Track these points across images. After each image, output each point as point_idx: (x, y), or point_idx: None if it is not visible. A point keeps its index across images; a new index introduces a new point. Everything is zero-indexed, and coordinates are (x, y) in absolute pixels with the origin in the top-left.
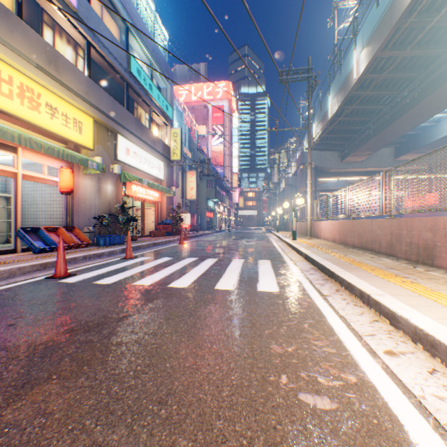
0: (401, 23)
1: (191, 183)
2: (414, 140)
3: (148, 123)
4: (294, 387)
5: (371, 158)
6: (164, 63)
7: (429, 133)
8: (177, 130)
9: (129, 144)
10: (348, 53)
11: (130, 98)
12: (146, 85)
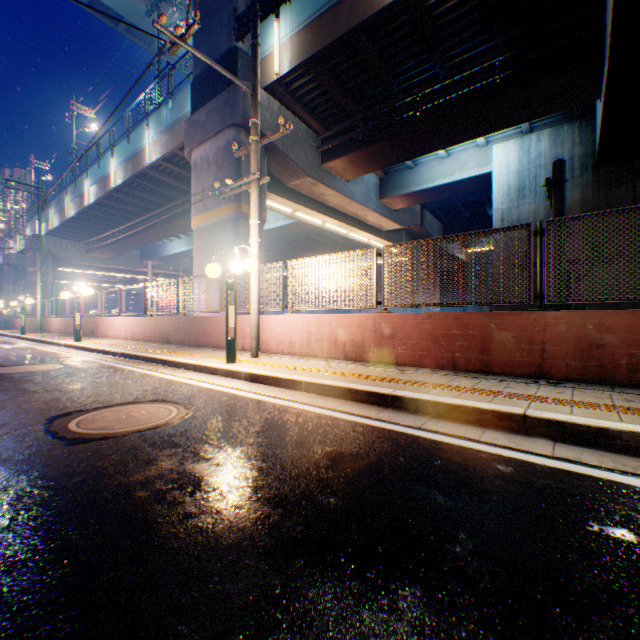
0: (113, 194)
1: None
2: (154, 251)
3: None
4: (27, 350)
5: (121, 257)
6: None
7: (161, 249)
8: None
9: None
10: (84, 177)
11: None
12: None
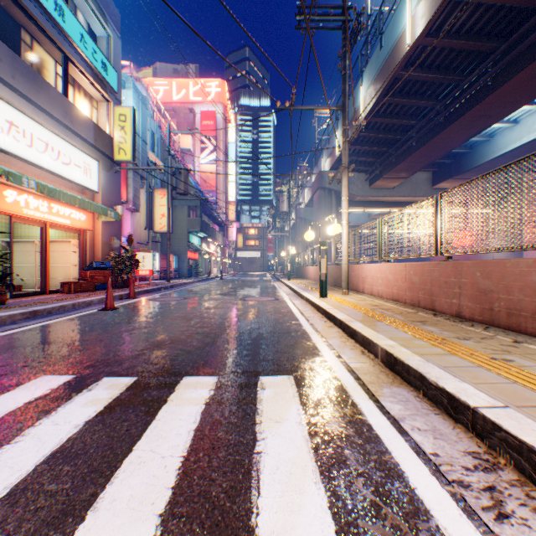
0: None
1: (161, 207)
2: (459, 162)
3: (61, 84)
4: None
5: (406, 185)
6: None
7: (479, 152)
8: (126, 110)
9: None
10: (397, 10)
11: (5, 14)
12: None
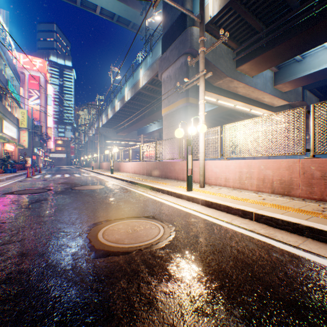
0: (126, 105)
1: (24, 137)
2: (143, 131)
3: (8, 107)
4: (92, 177)
5: (129, 135)
6: (18, 73)
7: (146, 130)
8: (25, 111)
9: (7, 124)
10: (115, 99)
11: (2, 96)
12: (13, 91)
